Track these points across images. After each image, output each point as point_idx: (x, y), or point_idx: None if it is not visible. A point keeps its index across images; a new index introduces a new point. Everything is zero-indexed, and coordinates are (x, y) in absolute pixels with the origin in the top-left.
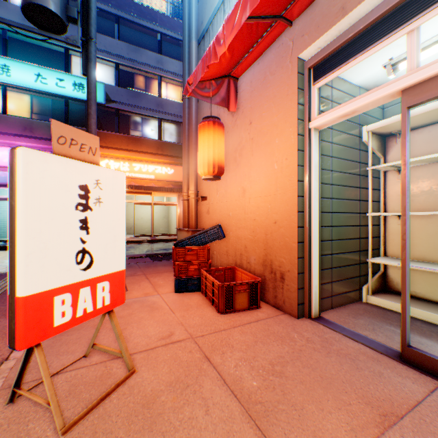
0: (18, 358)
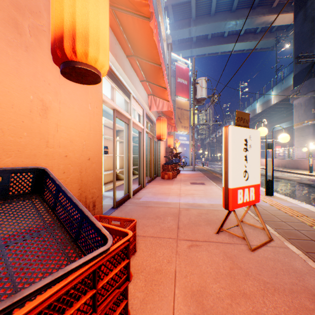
0: (312, 267)
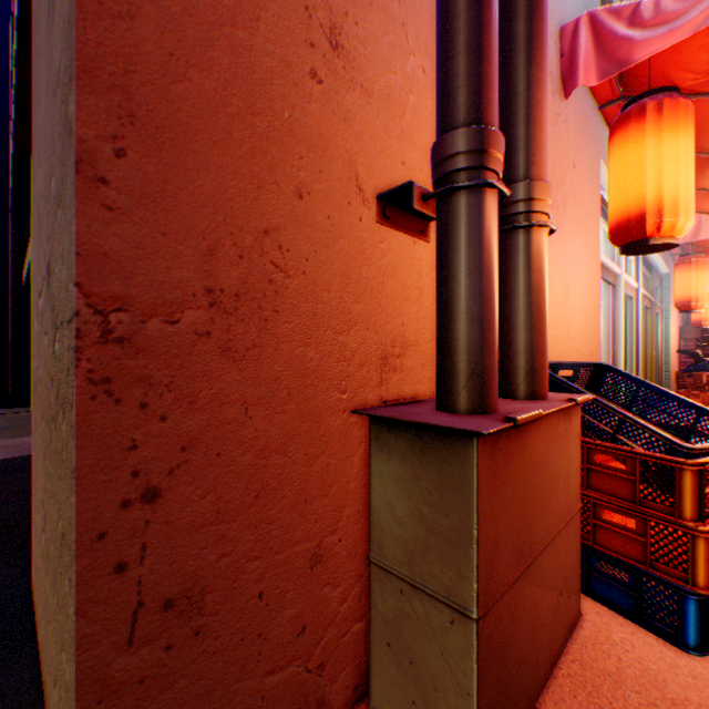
0: None
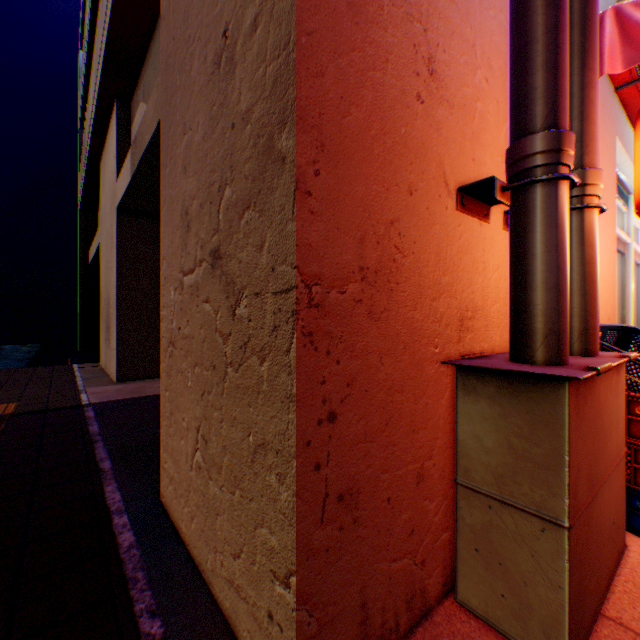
0: None
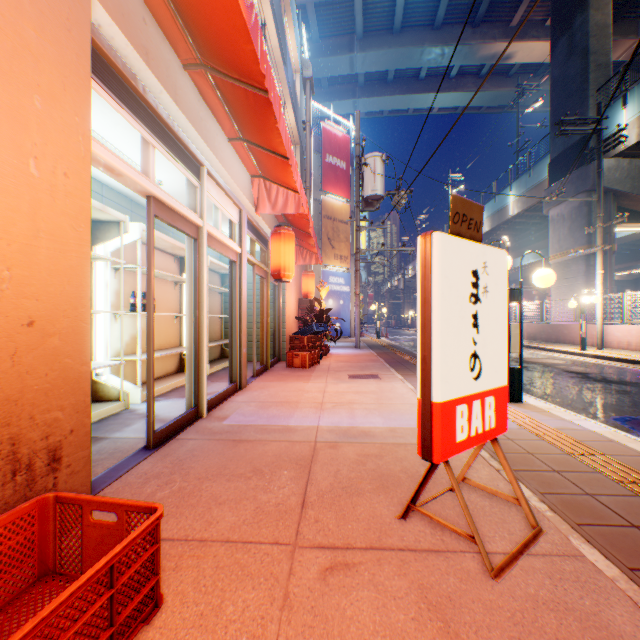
0: None
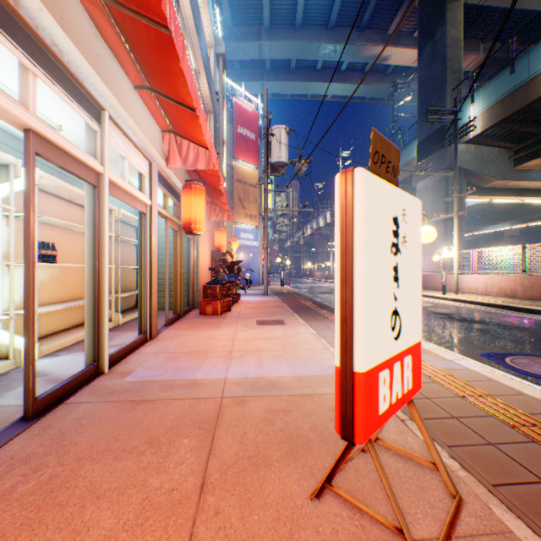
0: None
